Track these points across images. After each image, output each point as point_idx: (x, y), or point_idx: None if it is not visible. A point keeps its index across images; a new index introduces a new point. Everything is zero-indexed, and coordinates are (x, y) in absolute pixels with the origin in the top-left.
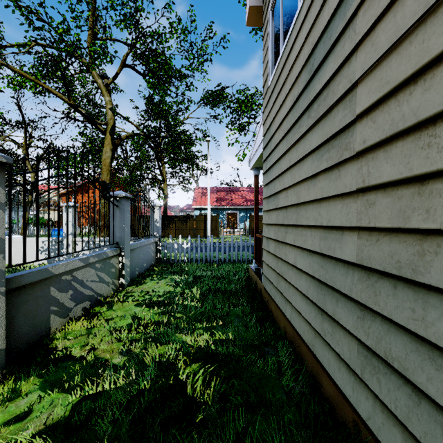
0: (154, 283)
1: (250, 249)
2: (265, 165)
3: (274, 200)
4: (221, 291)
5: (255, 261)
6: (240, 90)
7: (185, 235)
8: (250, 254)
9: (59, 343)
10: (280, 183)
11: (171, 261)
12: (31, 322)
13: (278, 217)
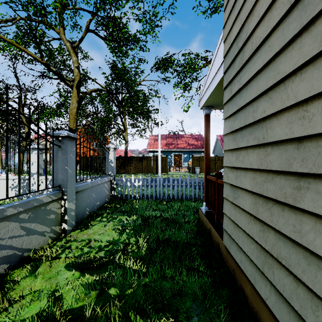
0: (100, 226)
1: (196, 187)
2: (228, 90)
3: (252, 132)
4: (170, 242)
5: (205, 204)
6: (185, 53)
7: (141, 172)
8: (197, 192)
9: None
10: (274, 100)
11: (124, 198)
12: None
13: (266, 159)
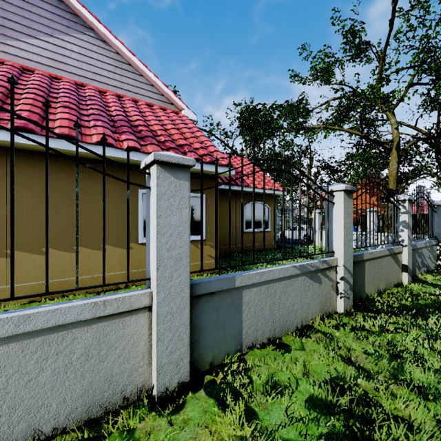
0: None
1: None
2: None
3: None
4: None
5: None
6: None
7: None
8: None
9: (427, 279)
10: None
11: None
12: (412, 266)
13: None
